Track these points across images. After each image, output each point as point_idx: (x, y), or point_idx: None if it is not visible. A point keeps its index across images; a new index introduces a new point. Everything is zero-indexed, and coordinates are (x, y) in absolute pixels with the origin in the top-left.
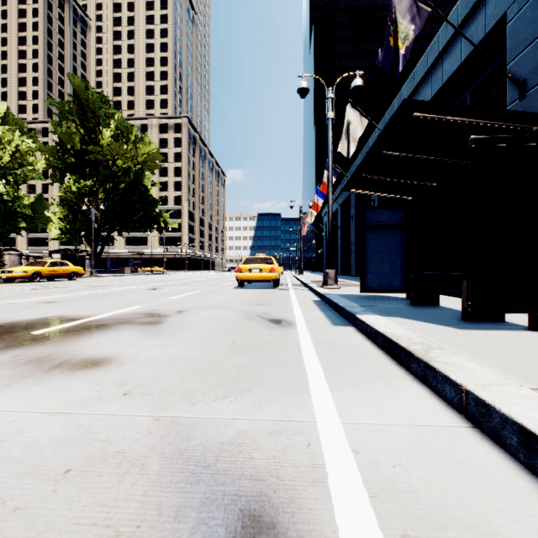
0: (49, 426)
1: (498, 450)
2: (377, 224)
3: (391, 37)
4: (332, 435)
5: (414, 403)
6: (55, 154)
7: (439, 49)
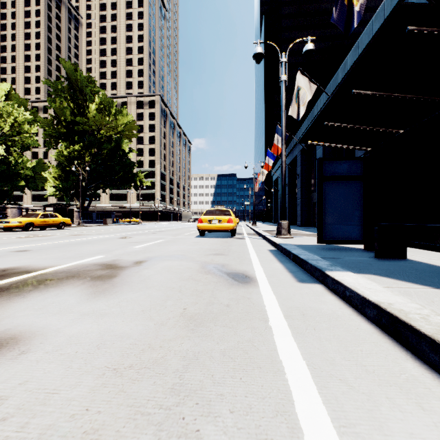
0: None
1: None
2: (335, 175)
3: None
4: None
5: None
6: (51, 125)
7: (384, 16)
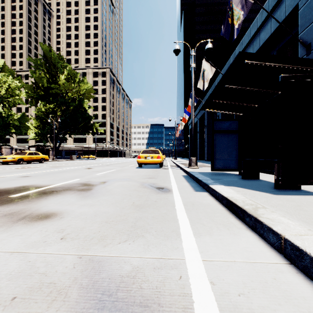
0: (8, 262)
1: (310, 282)
2: (221, 129)
3: (229, 18)
4: (196, 270)
5: (249, 246)
6: (32, 89)
7: (257, 26)
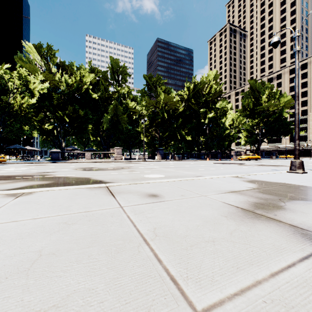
0: None
1: None
2: None
3: None
4: None
5: None
6: (242, 111)
7: None
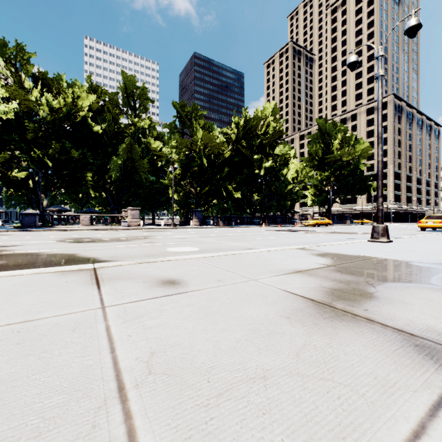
0: None
1: None
2: None
3: None
4: None
5: None
6: (308, 161)
7: None
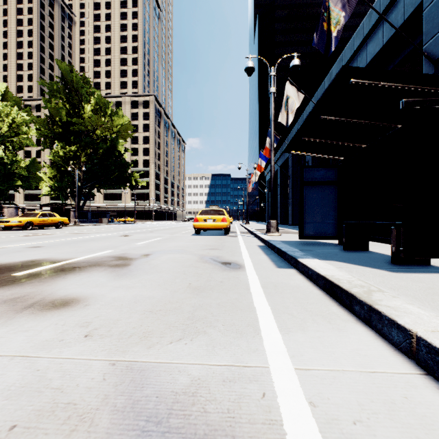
0: (6, 371)
1: None
2: (314, 180)
3: (324, 22)
4: (286, 384)
5: (363, 347)
6: (46, 125)
7: (363, 34)
